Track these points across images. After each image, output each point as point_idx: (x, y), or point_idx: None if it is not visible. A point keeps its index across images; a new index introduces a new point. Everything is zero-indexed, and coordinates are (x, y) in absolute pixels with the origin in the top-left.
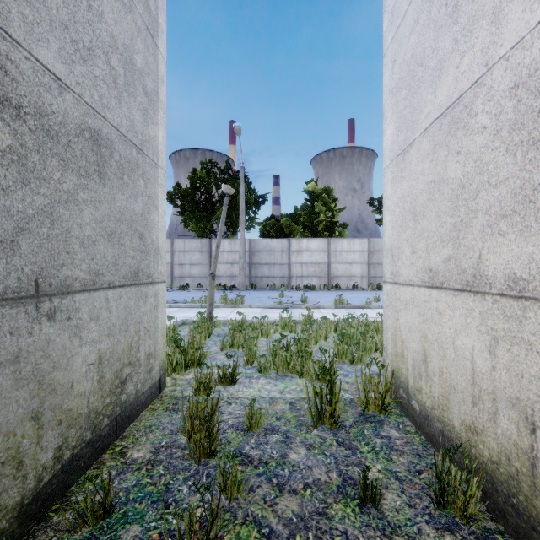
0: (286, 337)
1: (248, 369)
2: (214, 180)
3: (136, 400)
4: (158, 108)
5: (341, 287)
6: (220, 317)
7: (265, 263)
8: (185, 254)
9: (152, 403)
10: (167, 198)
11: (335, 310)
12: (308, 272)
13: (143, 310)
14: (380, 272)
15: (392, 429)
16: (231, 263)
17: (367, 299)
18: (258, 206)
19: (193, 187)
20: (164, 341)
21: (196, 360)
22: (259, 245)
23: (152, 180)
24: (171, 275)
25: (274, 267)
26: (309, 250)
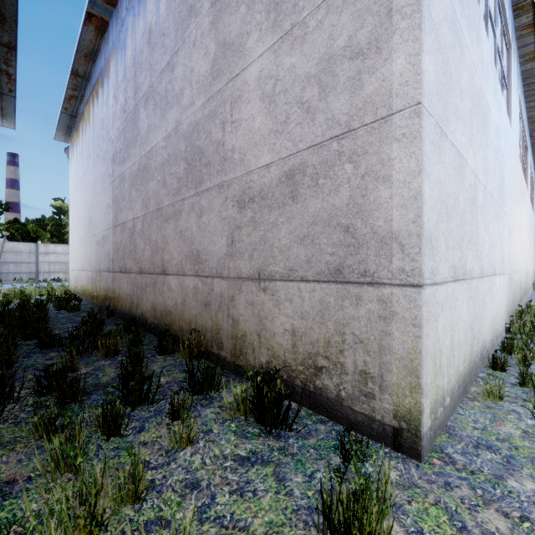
0: None
1: None
2: None
3: None
4: None
5: None
6: None
7: (11, 262)
8: None
9: None
10: None
11: None
12: (55, 269)
13: None
14: None
15: None
16: None
17: None
18: (2, 212)
19: None
20: None
21: (3, 295)
22: (4, 247)
23: None
24: None
25: (21, 265)
26: (56, 252)
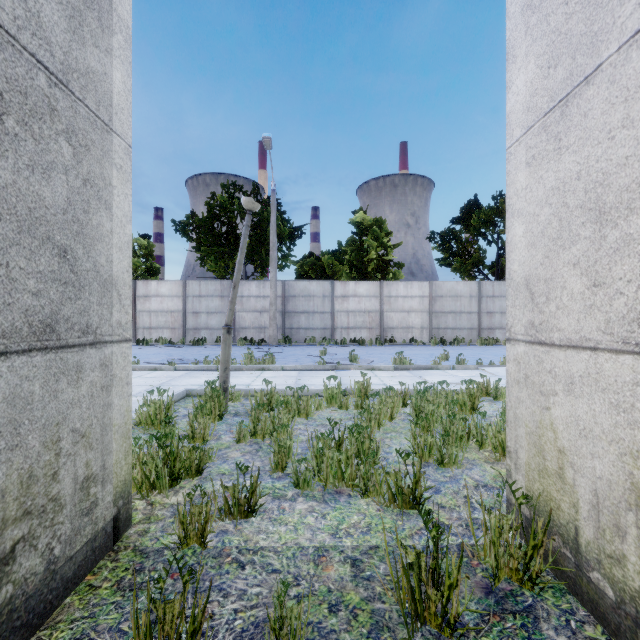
0: (334, 415)
1: (277, 481)
2: (239, 208)
3: (47, 581)
4: (111, 25)
5: (396, 341)
6: (242, 384)
7: (302, 312)
8: (200, 300)
9: (94, 570)
10: (179, 230)
11: (395, 372)
12: (356, 322)
13: (68, 398)
14: (444, 323)
15: (560, 633)
16: (260, 311)
17: (432, 357)
18: (294, 240)
19: (211, 215)
20: (128, 445)
21: (192, 467)
22: (295, 288)
23: (95, 151)
24: (183, 326)
25: (314, 317)
26: (357, 295)
